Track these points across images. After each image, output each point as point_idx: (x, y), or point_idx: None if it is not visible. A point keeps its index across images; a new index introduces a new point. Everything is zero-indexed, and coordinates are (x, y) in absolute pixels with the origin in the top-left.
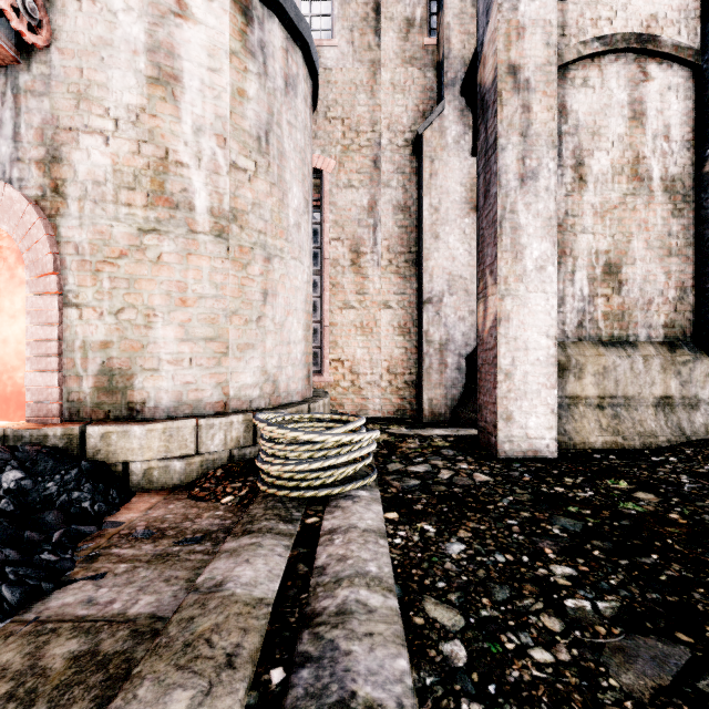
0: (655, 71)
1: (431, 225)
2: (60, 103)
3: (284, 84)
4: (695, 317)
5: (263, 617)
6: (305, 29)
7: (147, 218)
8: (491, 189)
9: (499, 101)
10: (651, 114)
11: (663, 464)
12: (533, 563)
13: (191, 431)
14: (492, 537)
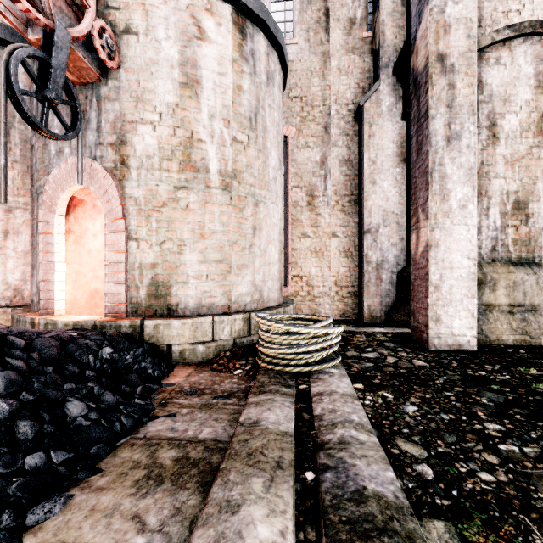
0: None
1: (369, 174)
2: (125, 105)
3: (266, 79)
4: None
5: (290, 442)
6: (280, 37)
7: (180, 179)
8: (423, 148)
9: (429, 82)
10: None
11: None
12: (470, 421)
13: (209, 325)
14: (436, 403)
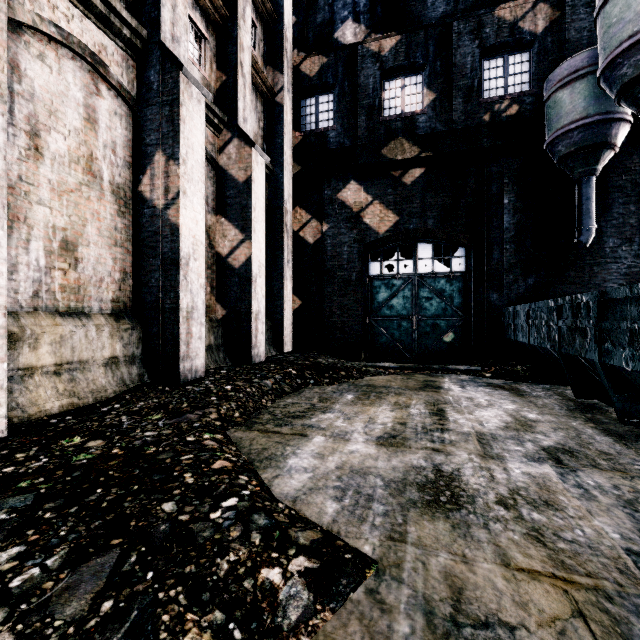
0: (106, 92)
1: None
2: None
3: None
4: (133, 295)
5: None
6: None
7: None
8: None
9: None
10: (103, 126)
11: (110, 412)
12: None
13: None
14: None
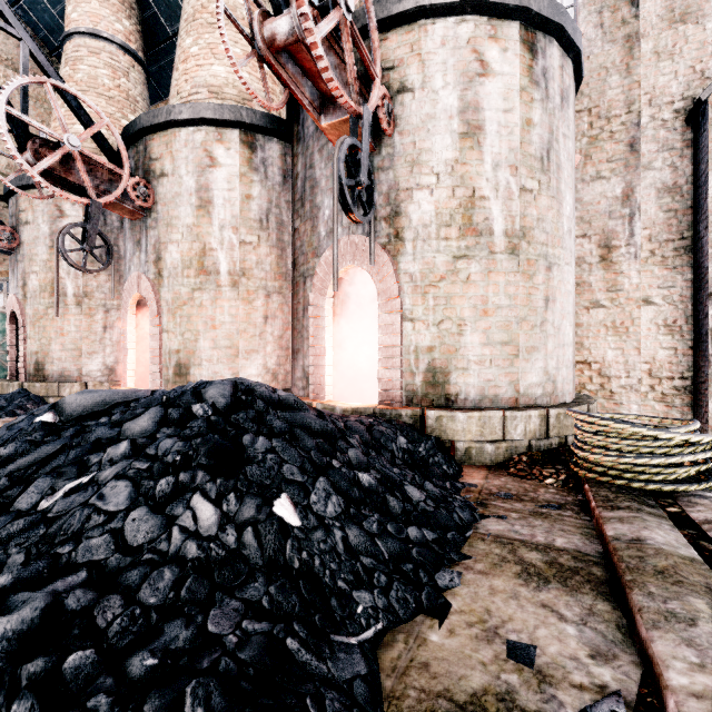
0: None
1: None
2: (400, 172)
3: (560, 100)
4: None
5: (708, 571)
6: (578, 39)
7: (459, 247)
8: None
9: None
10: None
11: None
12: None
13: (498, 420)
14: None
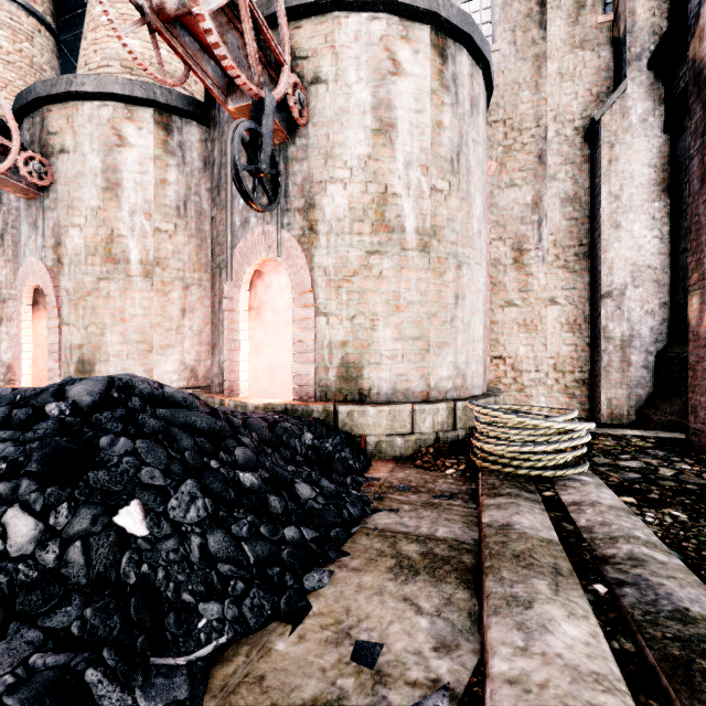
0: None
1: (610, 214)
2: (314, 164)
3: (469, 107)
4: None
5: (560, 551)
6: (487, 50)
7: (372, 243)
8: None
9: None
10: None
11: None
12: None
13: (408, 414)
14: None
